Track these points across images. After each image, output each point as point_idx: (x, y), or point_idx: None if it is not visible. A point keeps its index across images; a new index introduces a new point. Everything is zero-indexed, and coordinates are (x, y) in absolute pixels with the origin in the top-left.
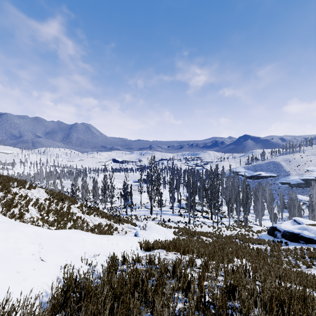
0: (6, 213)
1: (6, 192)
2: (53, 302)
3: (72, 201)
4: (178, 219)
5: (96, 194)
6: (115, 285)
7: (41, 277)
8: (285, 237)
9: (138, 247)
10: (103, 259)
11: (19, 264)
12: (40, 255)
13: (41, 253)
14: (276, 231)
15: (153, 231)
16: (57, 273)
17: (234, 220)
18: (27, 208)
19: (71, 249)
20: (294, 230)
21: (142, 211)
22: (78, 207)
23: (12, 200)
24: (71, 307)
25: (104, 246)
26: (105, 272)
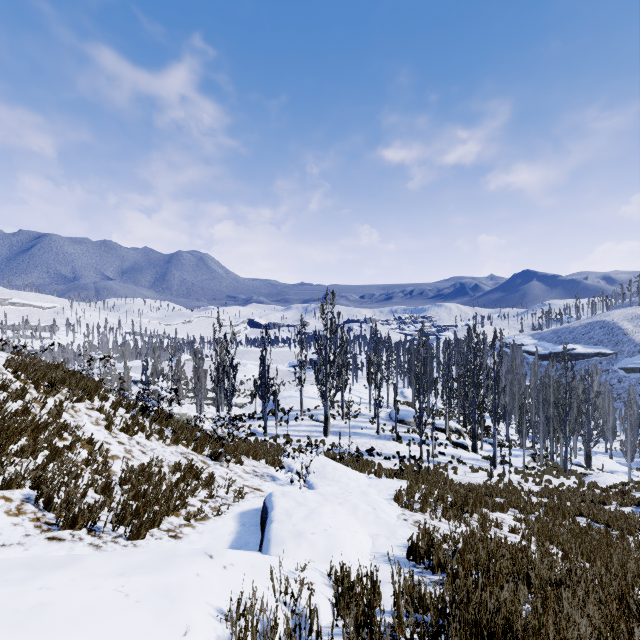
0: None
1: None
2: None
3: (88, 392)
4: (394, 448)
5: (201, 385)
6: None
7: None
8: None
9: None
10: None
11: None
12: None
13: None
14: None
15: (331, 487)
16: None
17: (530, 455)
18: None
19: None
20: None
21: (305, 426)
22: (101, 408)
23: None
24: None
25: None
26: None
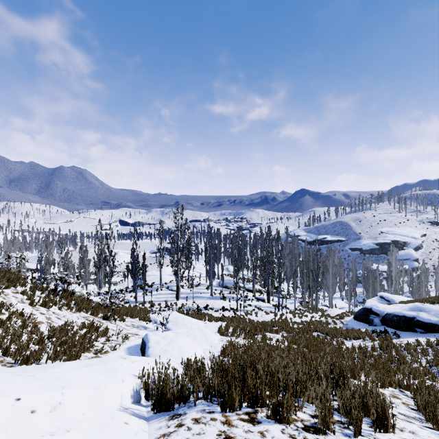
0: None
1: None
2: None
3: (12, 281)
4: (221, 304)
5: (85, 270)
6: None
7: None
8: (388, 324)
9: (140, 392)
10: None
11: None
12: None
13: None
14: (372, 314)
15: (181, 329)
16: None
17: (299, 302)
18: None
19: None
20: (405, 312)
21: (163, 294)
22: (24, 291)
23: None
24: None
25: None
26: None
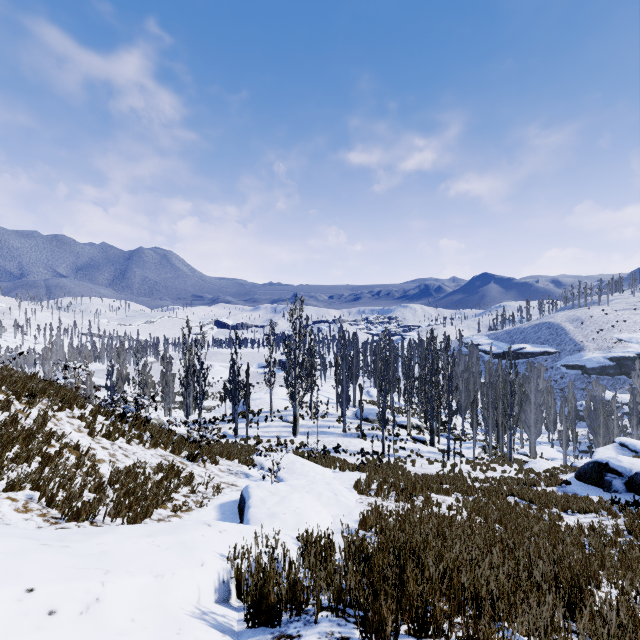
0: None
1: None
2: None
3: (67, 401)
4: (359, 445)
5: (169, 390)
6: None
7: None
8: (639, 491)
9: (230, 584)
10: None
11: None
12: None
13: None
14: (609, 473)
15: (299, 481)
16: None
17: (481, 447)
18: None
19: None
20: None
21: (275, 427)
22: (82, 416)
23: None
24: None
25: None
26: None
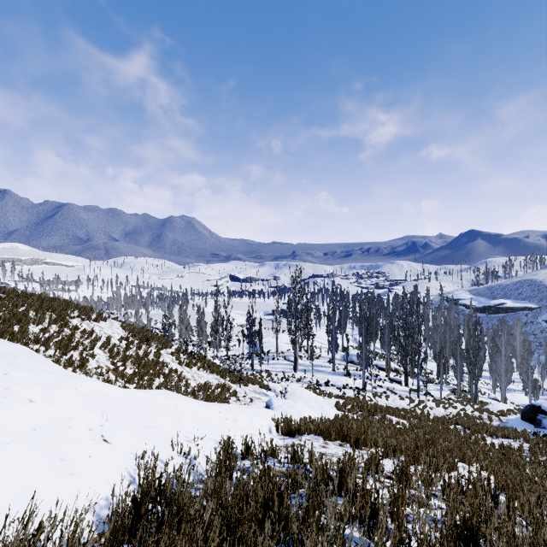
0: (60, 358)
1: (61, 324)
2: (115, 522)
3: (163, 343)
4: (344, 382)
5: (202, 333)
6: (227, 501)
7: (101, 471)
8: None
9: (273, 428)
10: (210, 447)
11: (66, 446)
12: (103, 431)
13: (105, 427)
14: (541, 414)
15: (299, 400)
16: (128, 466)
17: (451, 389)
18: (93, 351)
19: (155, 424)
20: None
21: (280, 364)
22: (173, 353)
23: (70, 338)
24: (144, 538)
25: (212, 423)
26: (213, 471)
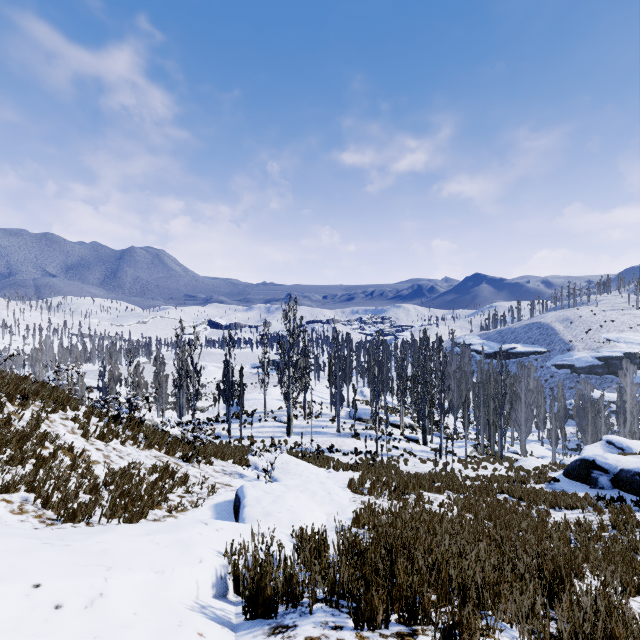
0: None
1: None
2: None
3: (60, 402)
4: (352, 445)
5: (162, 390)
6: None
7: None
8: (625, 487)
9: (227, 580)
10: None
11: None
12: None
13: None
14: (596, 470)
15: (293, 480)
16: None
17: (473, 445)
18: None
19: None
20: None
21: (269, 427)
22: (75, 418)
23: None
24: None
25: None
26: None
